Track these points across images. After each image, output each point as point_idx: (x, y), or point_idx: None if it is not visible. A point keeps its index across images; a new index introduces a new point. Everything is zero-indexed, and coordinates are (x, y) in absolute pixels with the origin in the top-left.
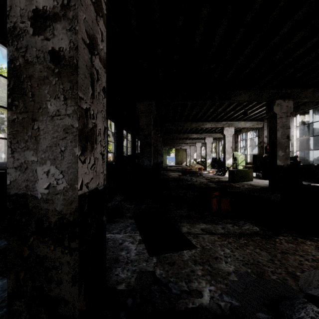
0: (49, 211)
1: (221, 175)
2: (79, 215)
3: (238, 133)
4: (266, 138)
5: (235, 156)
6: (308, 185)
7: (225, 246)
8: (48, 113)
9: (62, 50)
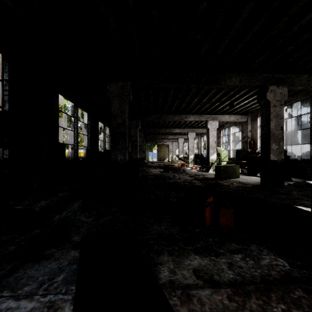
0: None
1: (204, 171)
2: None
3: (220, 128)
4: (250, 133)
5: (218, 152)
6: None
7: None
8: None
9: None
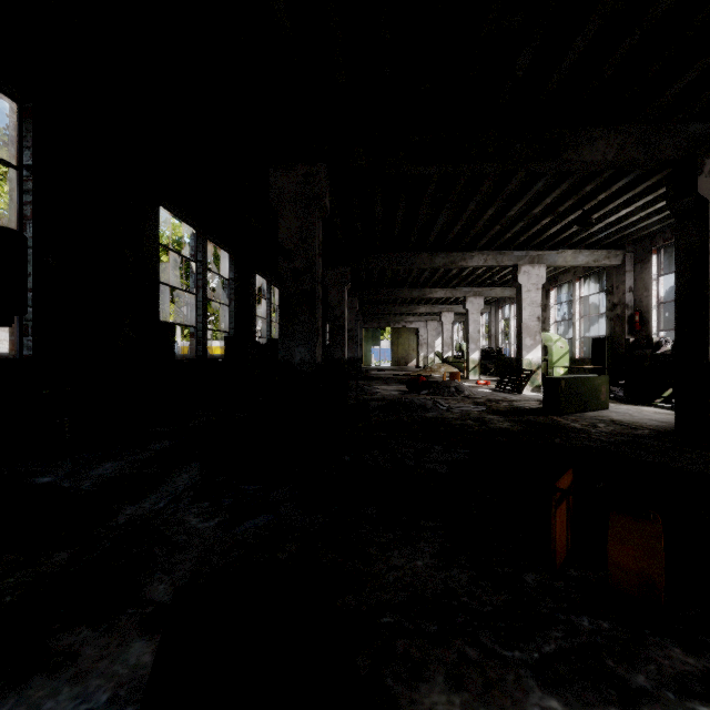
0: None
1: (511, 391)
2: None
3: (548, 285)
4: (631, 295)
5: (543, 344)
6: None
7: None
8: None
9: None
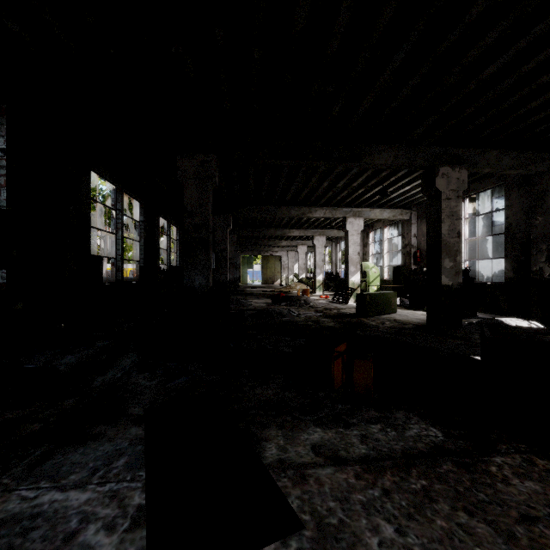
0: None
1: (341, 302)
2: None
3: (368, 229)
4: (415, 239)
5: (363, 269)
6: (536, 328)
7: (377, 512)
8: None
9: None
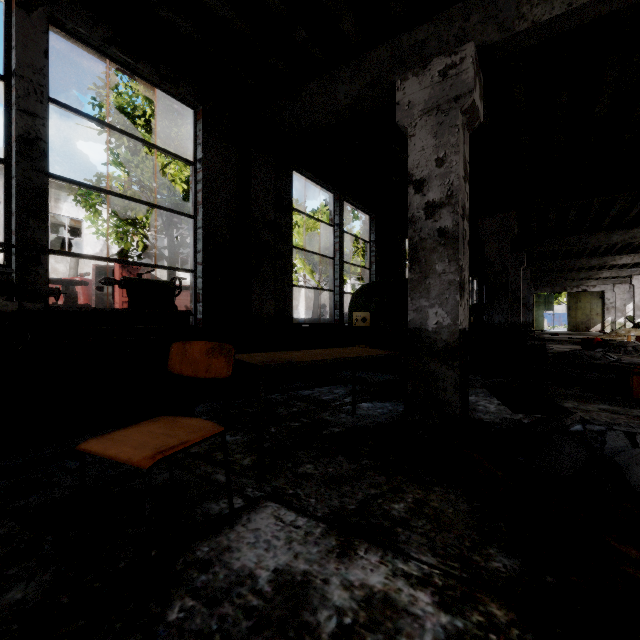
0: (437, 339)
1: None
2: (459, 343)
3: None
4: None
5: None
6: None
7: (633, 423)
8: (436, 272)
9: (447, 227)
